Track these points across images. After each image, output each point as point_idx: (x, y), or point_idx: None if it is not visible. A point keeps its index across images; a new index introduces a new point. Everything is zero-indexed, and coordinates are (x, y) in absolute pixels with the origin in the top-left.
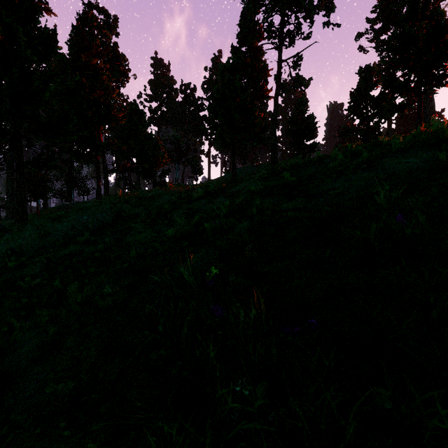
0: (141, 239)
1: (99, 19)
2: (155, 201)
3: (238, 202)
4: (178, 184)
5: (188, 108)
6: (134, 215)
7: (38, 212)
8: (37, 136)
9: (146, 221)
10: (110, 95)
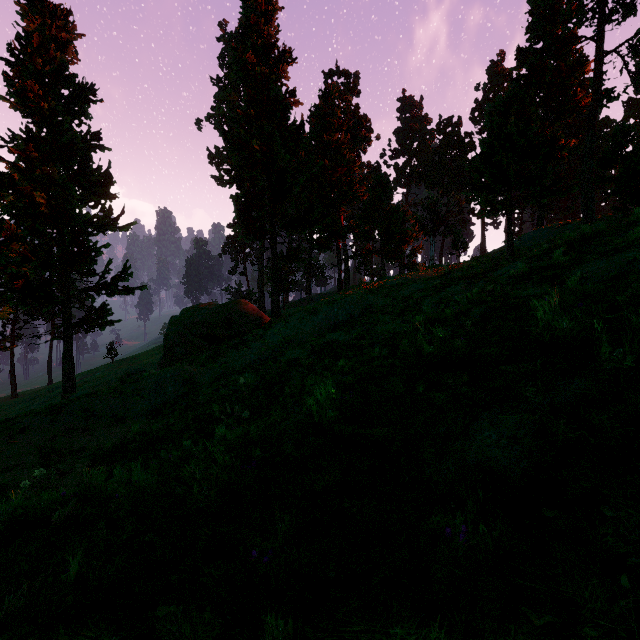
0: (389, 330)
1: (340, 87)
2: (403, 290)
3: (488, 290)
4: (432, 266)
5: (449, 154)
6: (380, 307)
7: (284, 306)
8: (288, 231)
9: (394, 312)
10: (352, 170)
